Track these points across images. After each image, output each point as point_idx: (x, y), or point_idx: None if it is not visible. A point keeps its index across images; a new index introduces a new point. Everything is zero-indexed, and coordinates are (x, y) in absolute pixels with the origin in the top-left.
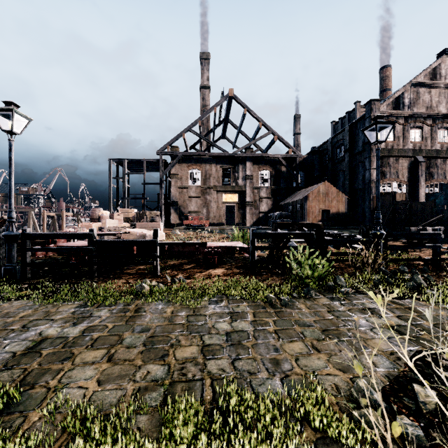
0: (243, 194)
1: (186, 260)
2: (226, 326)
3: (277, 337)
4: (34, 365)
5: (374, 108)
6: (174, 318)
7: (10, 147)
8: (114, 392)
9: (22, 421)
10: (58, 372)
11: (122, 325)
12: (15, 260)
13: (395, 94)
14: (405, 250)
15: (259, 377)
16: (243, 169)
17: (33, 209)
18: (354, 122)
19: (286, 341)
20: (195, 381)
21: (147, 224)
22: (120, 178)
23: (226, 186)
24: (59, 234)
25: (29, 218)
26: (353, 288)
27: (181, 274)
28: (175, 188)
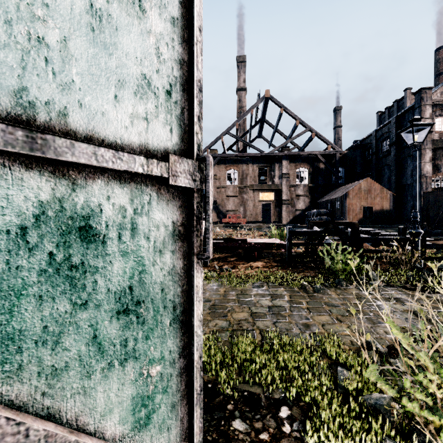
0: (280, 193)
1: (229, 254)
2: (268, 302)
3: (309, 312)
4: None
5: (425, 97)
6: (227, 295)
7: None
8: None
9: None
10: None
11: None
12: None
13: None
14: None
15: (293, 332)
16: (279, 168)
17: None
18: (401, 113)
19: (316, 314)
20: (249, 330)
21: None
22: None
23: (262, 185)
24: None
25: None
26: (385, 282)
27: (227, 265)
28: (214, 188)
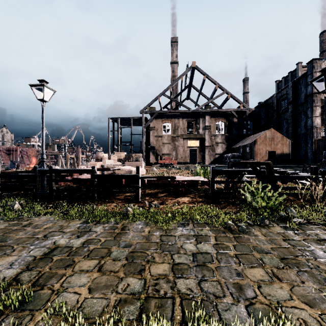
0: (203, 140)
1: (160, 190)
2: (192, 247)
3: (238, 262)
4: (46, 269)
5: (316, 65)
6: (150, 237)
7: (42, 110)
8: (100, 301)
9: (30, 319)
10: (61, 276)
11: (111, 240)
12: (45, 187)
13: None
14: None
15: (224, 302)
16: (203, 121)
17: (61, 153)
18: (297, 79)
19: (247, 266)
20: (166, 298)
21: (133, 163)
22: (115, 131)
23: (190, 134)
24: (72, 170)
25: (59, 159)
26: (304, 218)
27: (156, 201)
28: (153, 137)
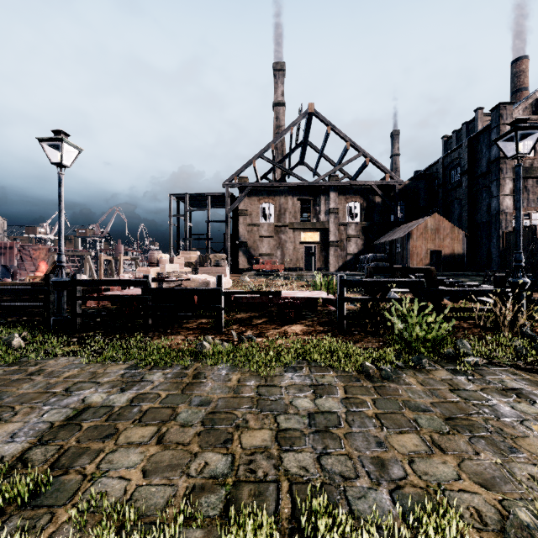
0: (327, 233)
1: (256, 313)
2: (308, 404)
3: (379, 425)
4: (72, 442)
5: (505, 114)
6: (241, 389)
7: (60, 182)
8: (162, 489)
9: (49, 519)
10: (97, 453)
11: (178, 395)
12: (64, 309)
13: (535, 94)
14: None
15: (357, 485)
16: (326, 202)
17: (90, 253)
18: (475, 134)
19: (393, 431)
20: (267, 482)
21: (211, 269)
22: (181, 216)
23: (305, 223)
24: (110, 281)
25: (86, 263)
26: (484, 357)
27: (250, 331)
28: (243, 226)
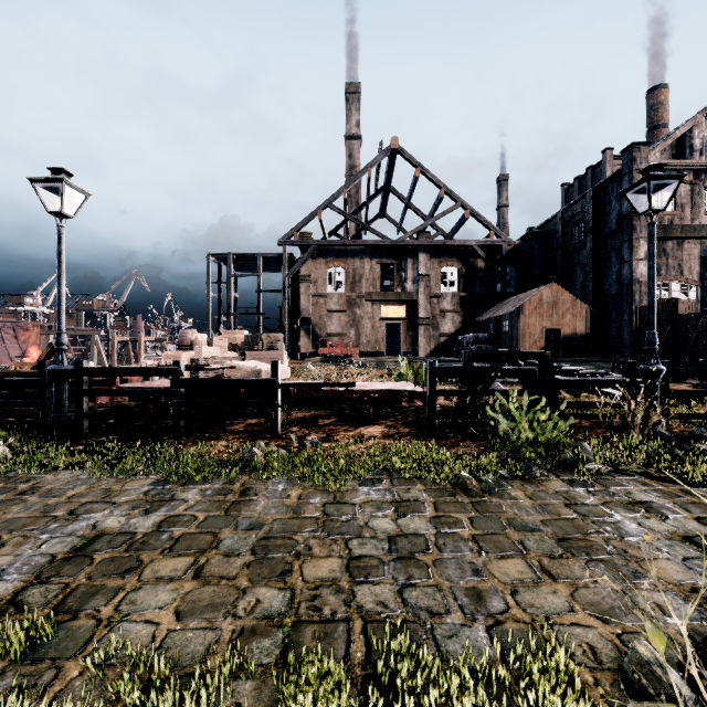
0: (415, 306)
1: (323, 411)
2: (388, 525)
3: (477, 549)
4: (81, 579)
5: (639, 157)
6: (303, 508)
7: (60, 237)
8: (201, 634)
9: (54, 675)
10: (116, 592)
11: (220, 517)
12: (66, 407)
13: (676, 132)
14: (699, 399)
15: (447, 622)
16: (414, 266)
17: (99, 332)
18: (602, 182)
19: (494, 556)
20: (336, 622)
21: (263, 353)
22: (223, 283)
23: (387, 293)
24: (129, 369)
25: (93, 345)
26: (609, 463)
27: (315, 434)
28: (306, 298)
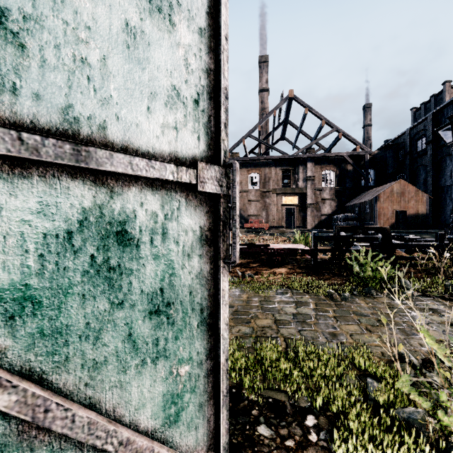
0: (304, 196)
1: (251, 260)
2: (292, 310)
3: (335, 320)
4: None
5: None
6: (250, 302)
7: None
8: None
9: None
10: None
11: None
12: None
13: None
14: None
15: (319, 341)
16: (303, 171)
17: None
18: (439, 108)
19: (343, 323)
20: (273, 337)
21: None
22: None
23: (286, 189)
24: None
25: None
26: (420, 291)
27: (249, 271)
28: None
